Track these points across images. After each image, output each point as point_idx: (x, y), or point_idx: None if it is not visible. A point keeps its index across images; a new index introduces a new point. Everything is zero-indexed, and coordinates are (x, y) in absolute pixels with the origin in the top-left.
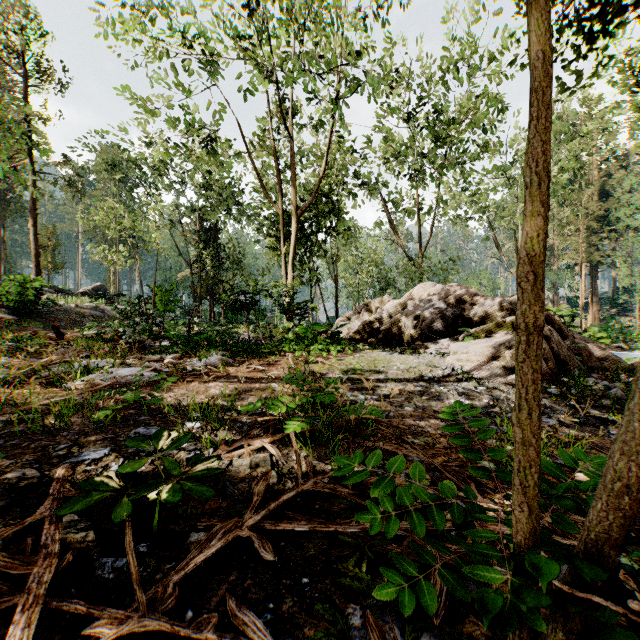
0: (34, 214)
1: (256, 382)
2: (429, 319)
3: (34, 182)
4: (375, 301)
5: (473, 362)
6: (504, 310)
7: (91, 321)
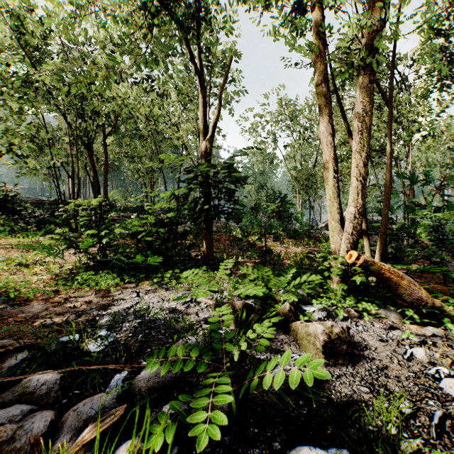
0: None
1: None
2: None
3: None
4: None
5: None
6: None
7: None
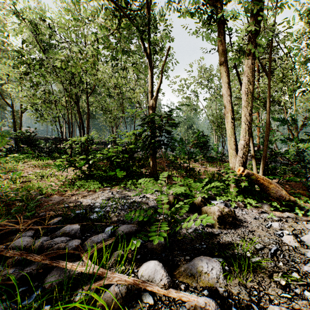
0: None
1: None
2: None
3: None
4: None
5: None
6: None
7: None
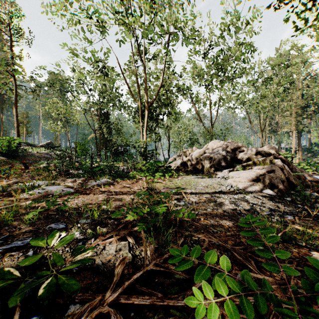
0: (16, 106)
1: (125, 194)
2: (217, 159)
3: (16, 90)
4: (188, 150)
5: (242, 182)
6: (257, 154)
7: (44, 160)
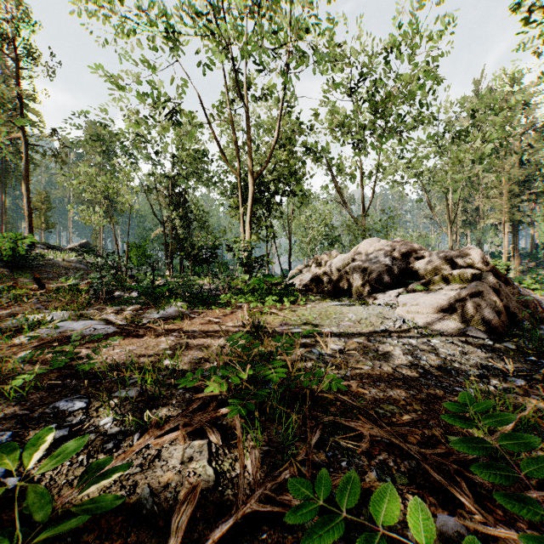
0: (27, 180)
1: (209, 335)
2: (376, 272)
3: (27, 153)
4: (324, 255)
5: (423, 314)
6: (449, 263)
7: (75, 273)
